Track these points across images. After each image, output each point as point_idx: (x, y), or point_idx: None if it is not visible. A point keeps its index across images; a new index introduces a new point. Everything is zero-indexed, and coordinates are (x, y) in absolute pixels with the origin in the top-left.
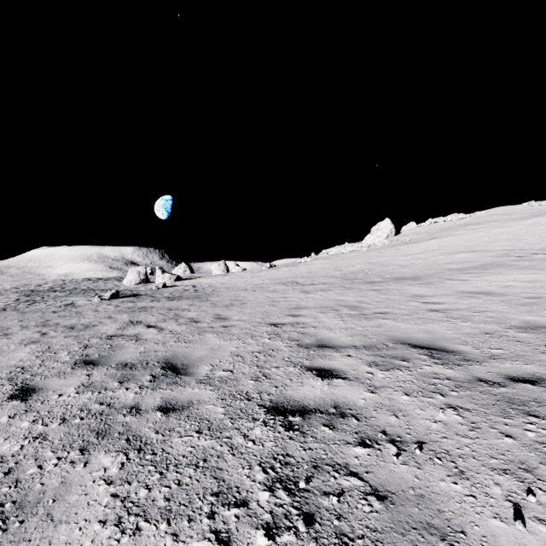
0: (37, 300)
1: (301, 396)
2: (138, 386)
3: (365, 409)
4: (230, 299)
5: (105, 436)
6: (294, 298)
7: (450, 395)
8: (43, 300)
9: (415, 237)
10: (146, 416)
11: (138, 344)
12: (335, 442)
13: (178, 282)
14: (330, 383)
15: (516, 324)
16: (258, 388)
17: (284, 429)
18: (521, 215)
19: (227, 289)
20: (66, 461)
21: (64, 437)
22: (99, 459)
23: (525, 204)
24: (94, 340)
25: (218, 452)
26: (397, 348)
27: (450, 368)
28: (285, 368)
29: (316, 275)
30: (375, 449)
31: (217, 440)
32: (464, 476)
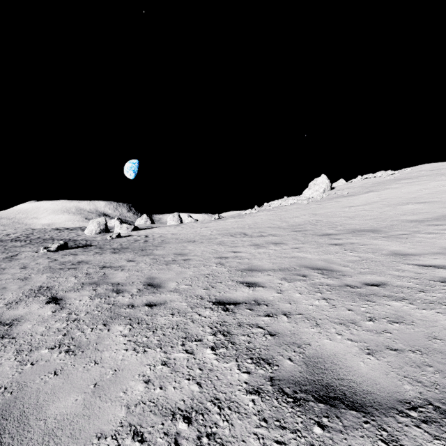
0: None
1: None
2: None
3: None
4: (175, 252)
5: None
6: (245, 253)
7: None
8: None
9: (350, 191)
10: None
11: None
12: None
13: (134, 232)
14: None
15: None
16: None
17: None
18: None
19: (175, 240)
20: None
21: None
22: None
23: None
24: None
25: None
26: None
27: None
28: None
29: (263, 226)
30: None
31: None
32: None
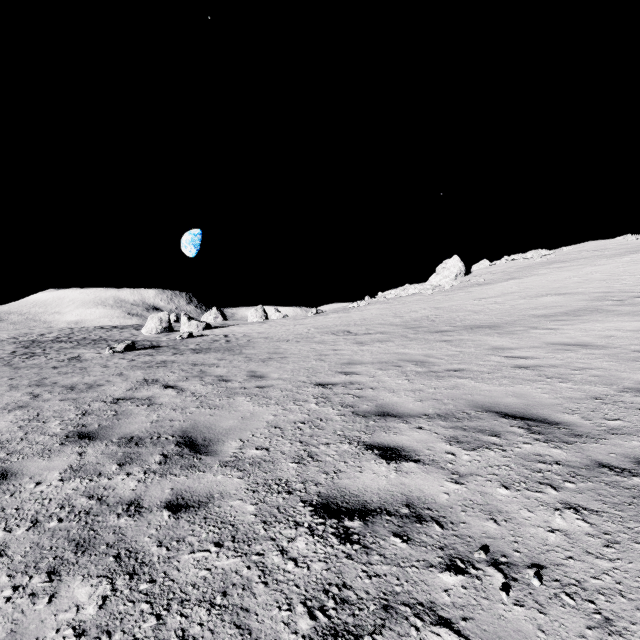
0: (37, 353)
1: (360, 487)
2: (143, 470)
3: (450, 510)
4: (269, 351)
5: (87, 549)
6: (346, 350)
7: (566, 488)
8: (44, 353)
9: (489, 277)
10: (148, 518)
11: (151, 410)
12: (412, 563)
13: (207, 331)
14: (398, 468)
15: (631, 386)
16: (302, 475)
17: (338, 541)
18: (616, 251)
19: (265, 340)
20: (24, 593)
21: (30, 550)
22: (72, 589)
23: (620, 238)
24: (96, 405)
25: (244, 579)
26: (483, 418)
27: (557, 448)
28: (337, 445)
29: (372, 323)
30: (472, 576)
31: (243, 558)
32: (613, 629)
